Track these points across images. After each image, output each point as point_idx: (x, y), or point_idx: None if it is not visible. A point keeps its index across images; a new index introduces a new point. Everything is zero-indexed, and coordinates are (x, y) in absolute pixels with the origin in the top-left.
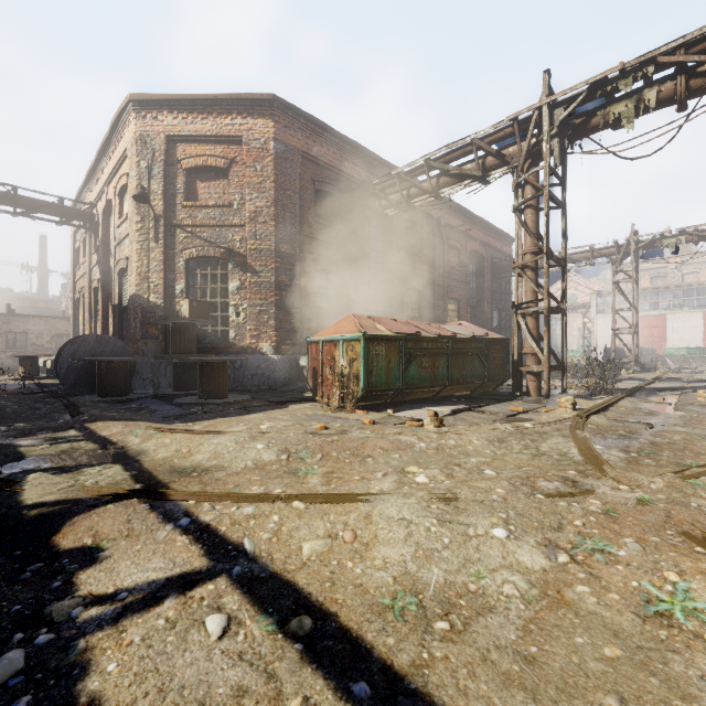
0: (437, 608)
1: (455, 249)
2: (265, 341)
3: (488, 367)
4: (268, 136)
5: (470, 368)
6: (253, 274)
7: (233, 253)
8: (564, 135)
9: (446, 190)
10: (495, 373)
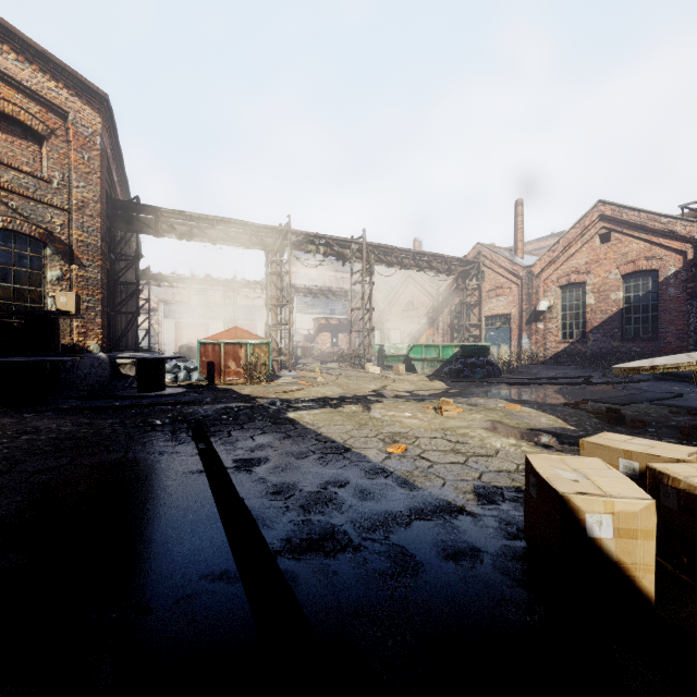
0: (420, 388)
1: None
2: (92, 339)
3: None
4: (96, 129)
5: None
6: (80, 267)
7: (52, 237)
8: (292, 247)
9: (224, 243)
10: None
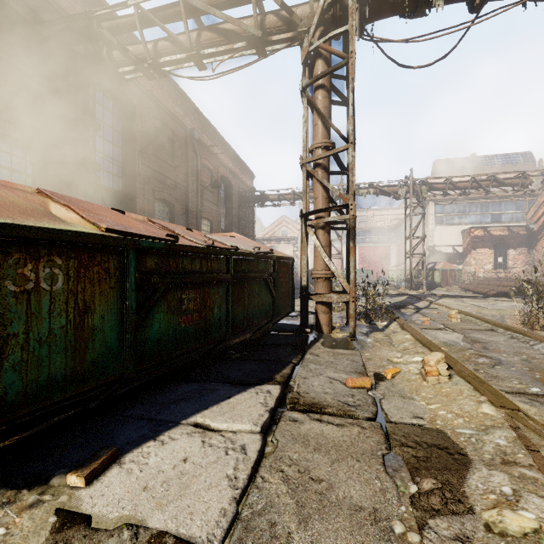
0: None
1: (207, 170)
2: None
3: (276, 298)
4: None
5: (257, 302)
6: None
7: None
8: (364, 1)
9: (210, 51)
10: (282, 304)
